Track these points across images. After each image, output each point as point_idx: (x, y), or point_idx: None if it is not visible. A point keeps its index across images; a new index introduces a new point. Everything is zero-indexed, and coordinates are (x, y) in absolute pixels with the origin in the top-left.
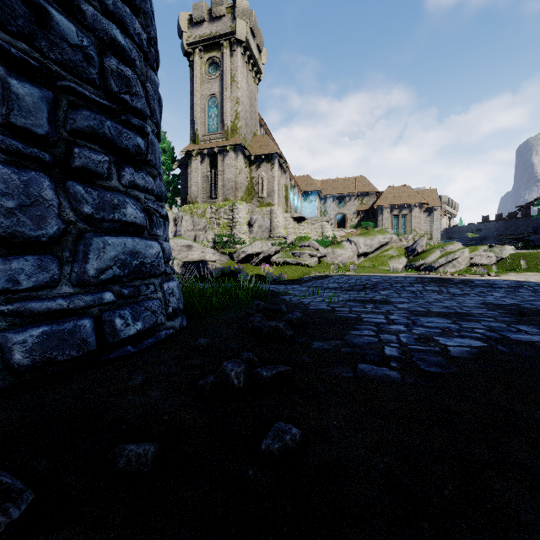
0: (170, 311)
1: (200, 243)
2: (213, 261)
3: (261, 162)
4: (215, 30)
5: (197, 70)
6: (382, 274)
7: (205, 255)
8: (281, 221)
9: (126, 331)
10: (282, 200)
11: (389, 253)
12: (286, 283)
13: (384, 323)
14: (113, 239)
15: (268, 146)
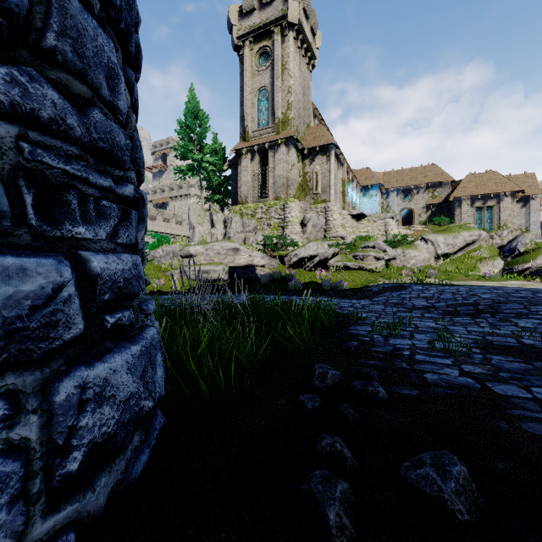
0: (70, 469)
1: (248, 246)
2: (261, 266)
3: (315, 155)
4: (265, 17)
5: (247, 63)
6: (478, 283)
7: (253, 259)
8: (338, 219)
9: None
10: (338, 196)
11: (477, 254)
12: (349, 295)
13: None
14: None
15: (323, 137)
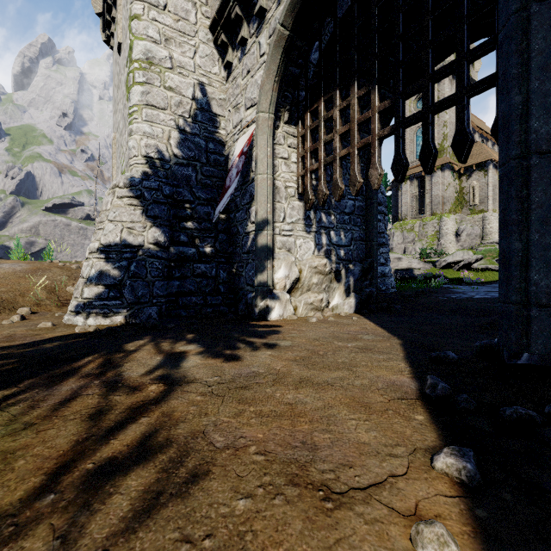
0: (392, 286)
1: (408, 255)
2: (417, 269)
3: (471, 171)
4: None
5: (406, 110)
6: None
7: (411, 264)
8: (495, 227)
9: (382, 288)
10: None
11: None
12: (475, 285)
13: (470, 294)
14: (379, 267)
15: (481, 154)
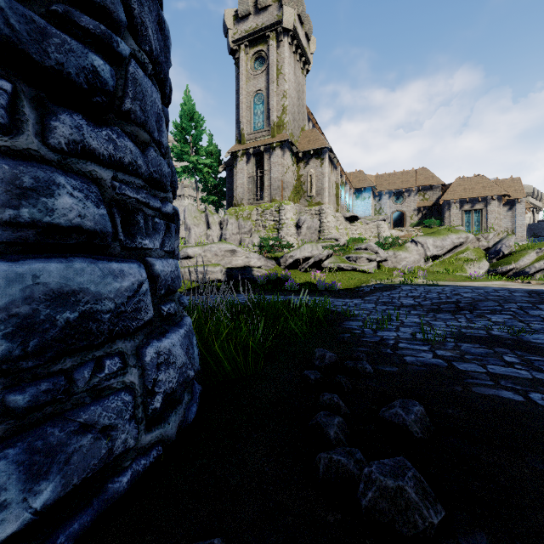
0: (156, 406)
1: (245, 247)
2: (258, 267)
3: (309, 158)
4: (261, 22)
5: (243, 67)
6: (463, 283)
7: (250, 260)
8: (332, 221)
9: None
10: (332, 198)
11: (464, 256)
12: (342, 295)
13: None
14: None
15: (317, 140)
